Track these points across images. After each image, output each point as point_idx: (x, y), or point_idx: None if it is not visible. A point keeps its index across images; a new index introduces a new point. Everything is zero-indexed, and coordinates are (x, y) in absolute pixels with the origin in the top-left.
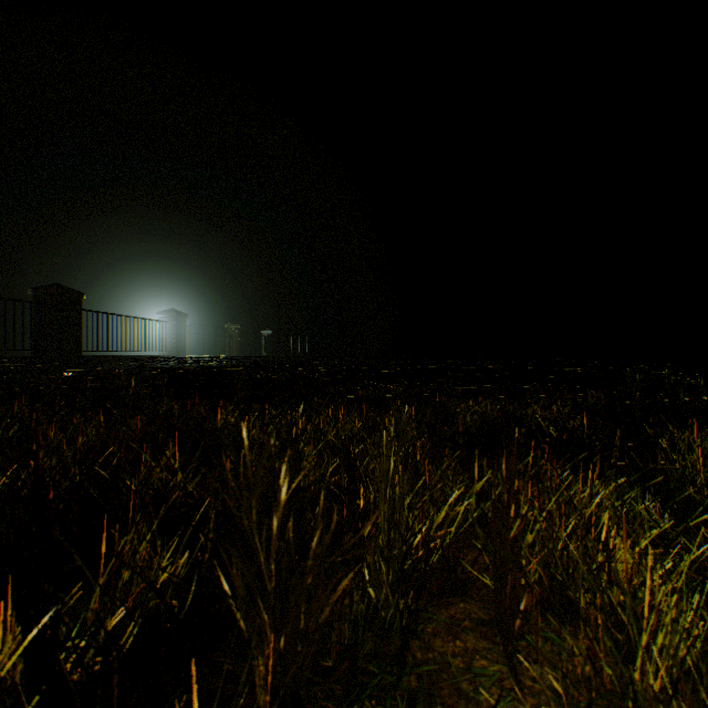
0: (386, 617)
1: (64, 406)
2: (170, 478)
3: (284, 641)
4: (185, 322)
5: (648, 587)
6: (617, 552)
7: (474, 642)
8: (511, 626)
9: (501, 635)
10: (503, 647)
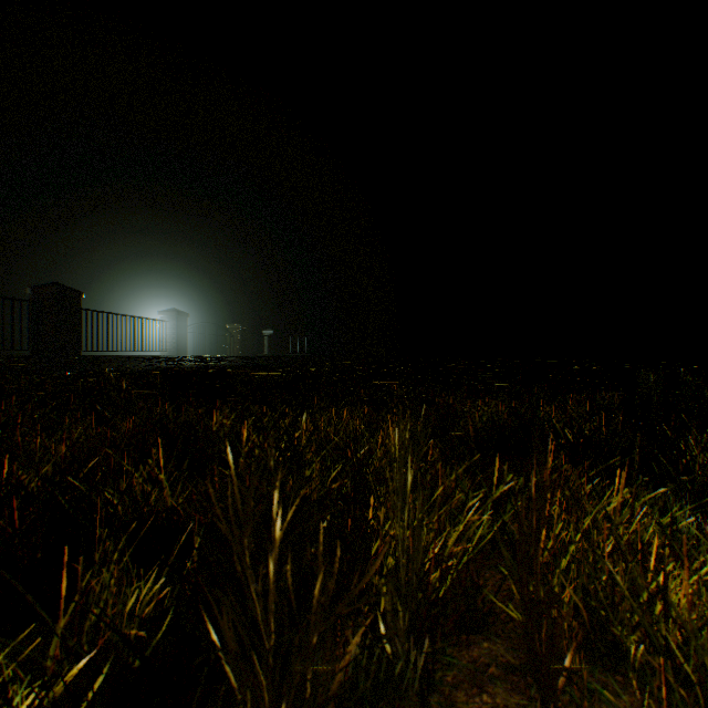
0: (398, 664)
1: (56, 407)
2: (156, 488)
3: (273, 705)
4: (185, 322)
5: (707, 625)
6: (669, 583)
7: (504, 696)
8: (555, 686)
9: (538, 690)
10: (542, 706)
